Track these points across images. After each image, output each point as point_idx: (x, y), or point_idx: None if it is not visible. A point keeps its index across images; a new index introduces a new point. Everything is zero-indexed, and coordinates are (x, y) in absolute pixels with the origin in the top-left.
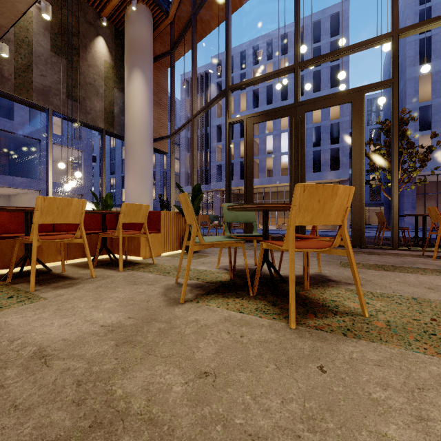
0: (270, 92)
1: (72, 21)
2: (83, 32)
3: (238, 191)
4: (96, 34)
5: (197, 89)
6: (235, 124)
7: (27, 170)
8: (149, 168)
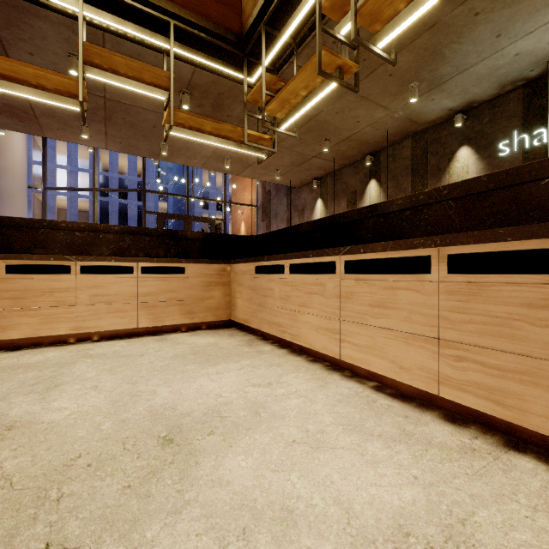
0: None
1: None
2: None
3: None
4: None
5: None
6: None
7: None
8: None
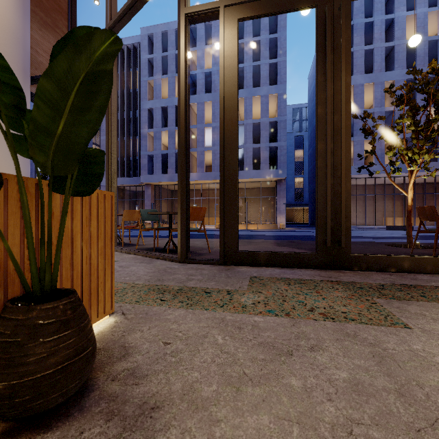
0: (208, 81)
1: None
2: None
3: (172, 187)
4: None
5: (123, 64)
6: (169, 110)
7: None
8: None
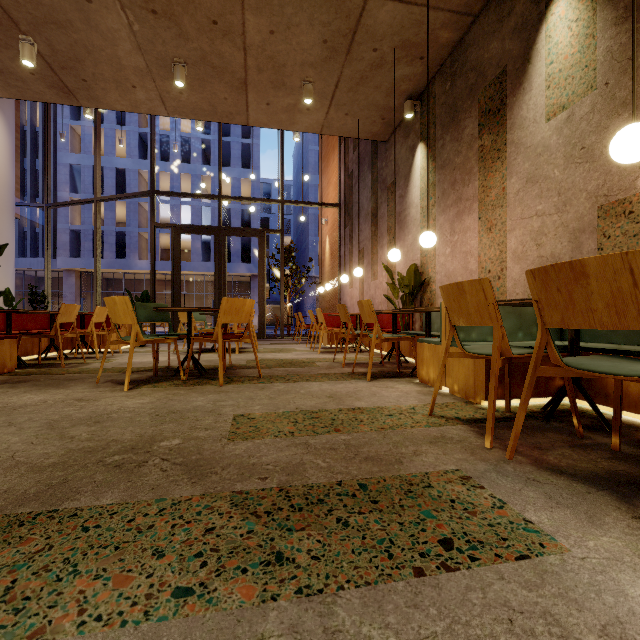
0: (165, 143)
1: None
2: None
3: (109, 275)
4: None
5: None
6: (107, 172)
7: None
8: (12, 247)
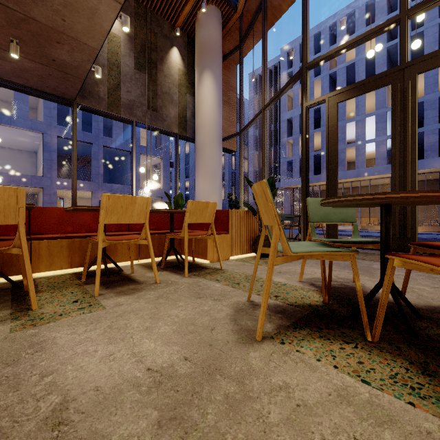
0: (351, 73)
1: (150, 36)
2: (160, 46)
3: (310, 188)
4: (170, 45)
5: None
6: None
7: (121, 178)
8: (218, 167)
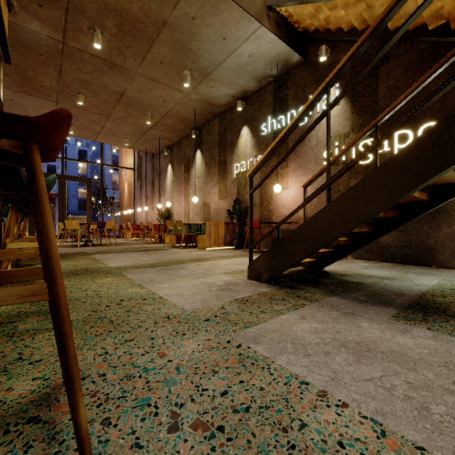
0: None
1: None
2: None
3: None
4: None
5: None
6: None
7: None
8: None
